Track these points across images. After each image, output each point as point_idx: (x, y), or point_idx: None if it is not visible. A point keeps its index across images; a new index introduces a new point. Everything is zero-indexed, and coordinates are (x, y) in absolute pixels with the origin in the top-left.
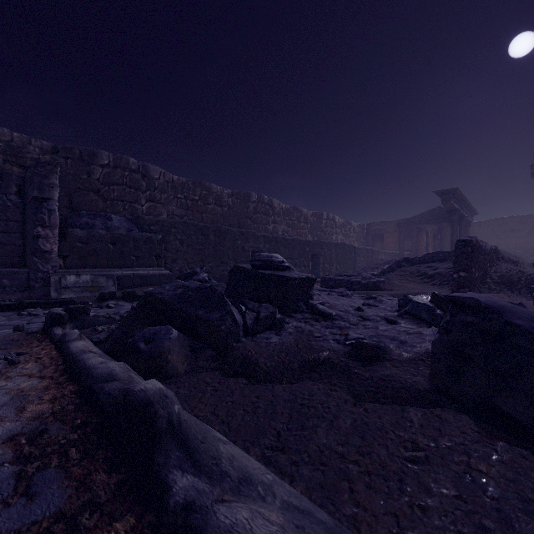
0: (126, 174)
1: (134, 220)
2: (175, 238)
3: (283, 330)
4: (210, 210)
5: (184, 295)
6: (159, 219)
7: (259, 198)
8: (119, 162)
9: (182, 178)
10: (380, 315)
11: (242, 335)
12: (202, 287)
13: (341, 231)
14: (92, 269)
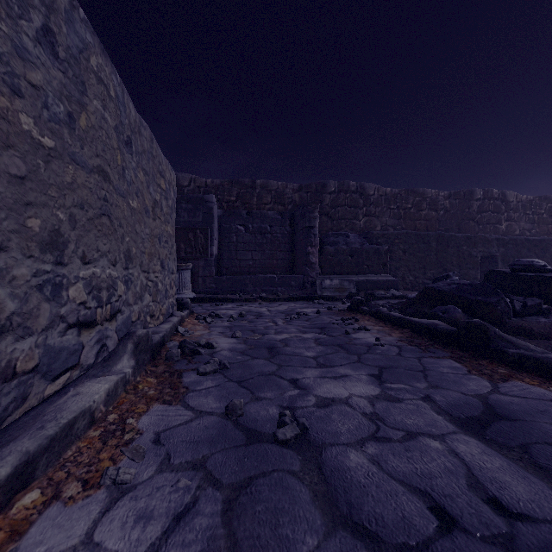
0: (347, 196)
1: (365, 236)
2: (398, 248)
3: (550, 315)
4: (424, 216)
5: (460, 288)
6: (385, 233)
7: (485, 194)
8: (342, 187)
9: (394, 190)
10: None
11: (512, 315)
12: (473, 283)
13: None
14: (337, 276)
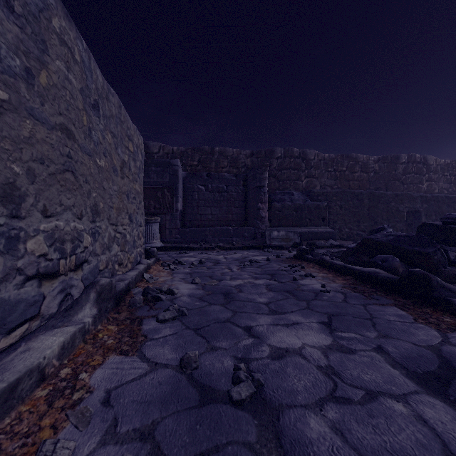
0: (291, 161)
1: (307, 194)
2: (335, 204)
3: None
4: (356, 177)
5: (397, 239)
6: (324, 191)
7: (409, 158)
8: (287, 153)
9: (331, 155)
10: None
11: (447, 264)
12: (409, 235)
13: None
14: (284, 228)
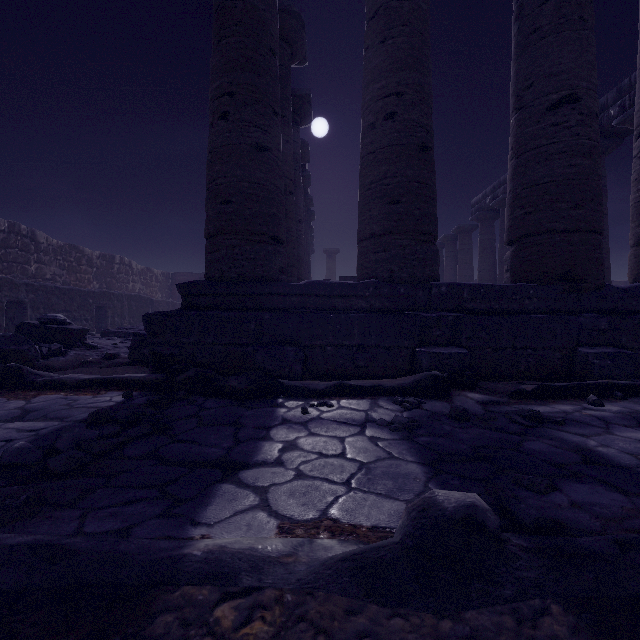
0: None
1: None
2: None
3: (67, 355)
4: None
5: None
6: None
7: (11, 227)
8: None
9: None
10: (126, 346)
11: (41, 358)
12: (7, 335)
13: (140, 279)
14: None
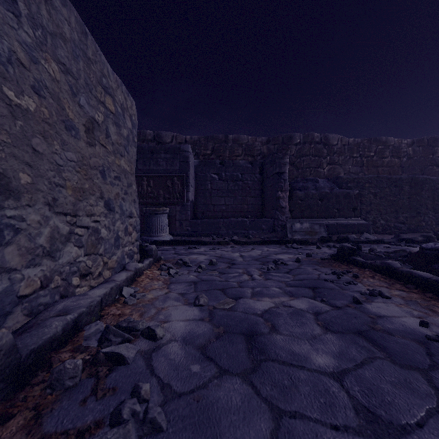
0: (311, 147)
1: (334, 180)
2: (369, 192)
3: None
4: (386, 163)
5: None
6: (355, 177)
7: None
8: (307, 138)
9: (357, 139)
10: None
11: None
12: None
13: None
14: (307, 219)
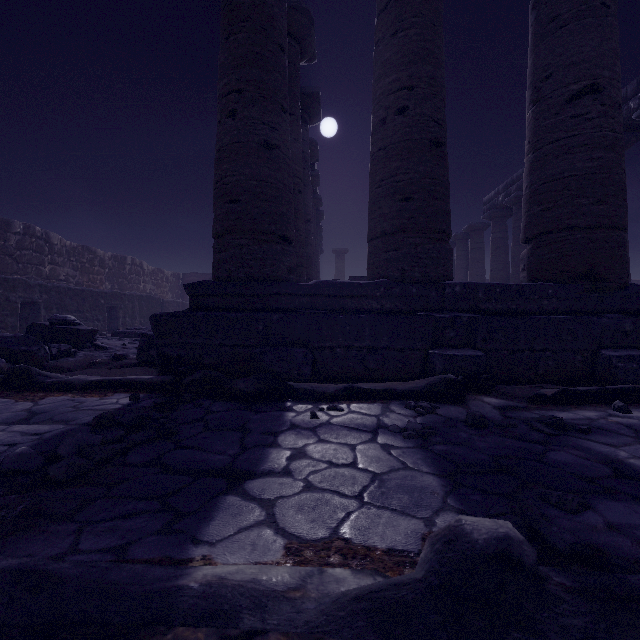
0: None
1: None
2: None
3: (77, 356)
4: None
5: (4, 341)
6: None
7: (26, 229)
8: None
9: None
10: (134, 347)
11: (50, 359)
12: (17, 336)
13: (151, 280)
14: None
